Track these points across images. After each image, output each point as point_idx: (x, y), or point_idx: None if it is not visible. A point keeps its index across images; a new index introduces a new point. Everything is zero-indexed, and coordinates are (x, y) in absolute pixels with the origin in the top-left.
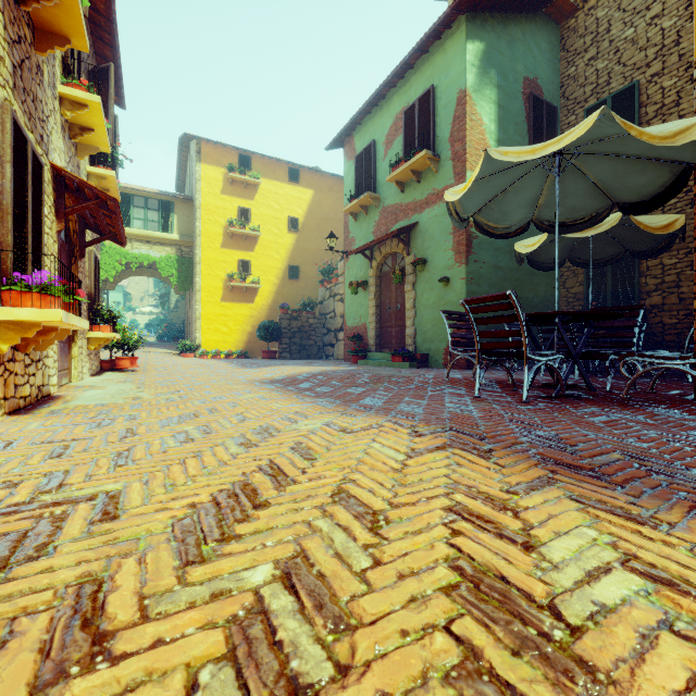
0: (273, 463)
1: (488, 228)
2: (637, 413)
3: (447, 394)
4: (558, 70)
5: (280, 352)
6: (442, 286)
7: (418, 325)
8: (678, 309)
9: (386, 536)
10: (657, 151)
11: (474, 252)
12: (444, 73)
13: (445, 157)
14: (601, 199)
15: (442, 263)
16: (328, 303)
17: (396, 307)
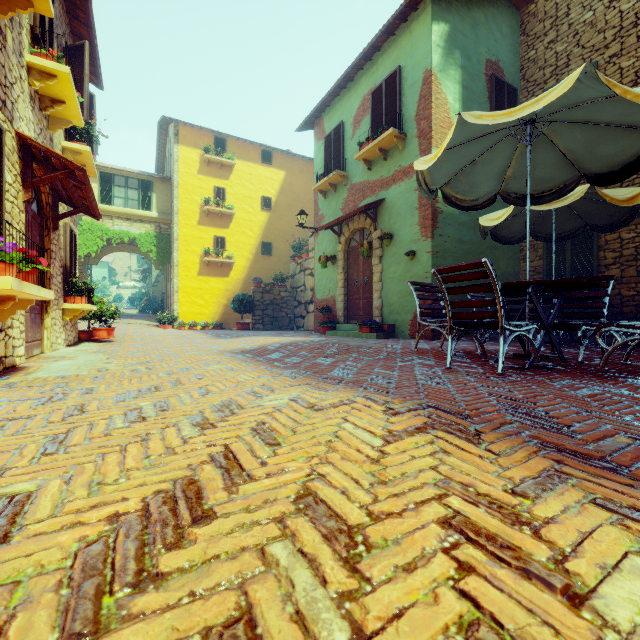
0: (229, 451)
1: (456, 201)
2: (618, 386)
3: (417, 364)
4: (518, 53)
5: (253, 324)
6: (408, 259)
7: (384, 297)
8: (636, 281)
9: (368, 575)
10: (633, 117)
11: (439, 227)
12: (410, 54)
13: (411, 135)
14: (570, 170)
15: (408, 237)
16: (299, 277)
17: (363, 280)
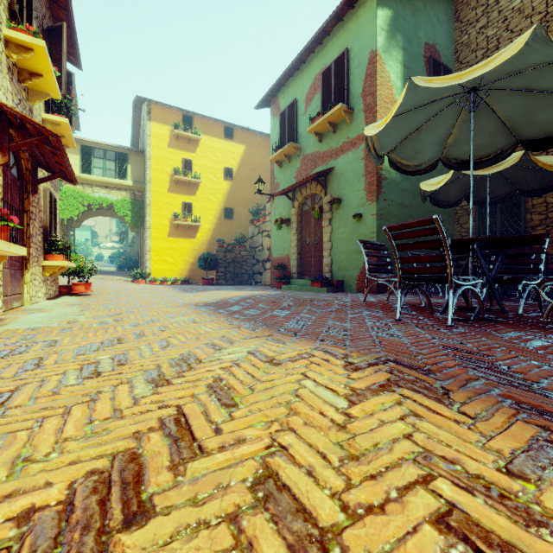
0: (181, 413)
1: (401, 166)
2: None
3: (366, 316)
4: (453, 38)
5: (216, 279)
6: (355, 221)
7: (334, 256)
8: None
9: None
10: None
11: (383, 192)
12: (357, 37)
13: (358, 109)
14: (507, 137)
15: (355, 202)
16: (257, 239)
17: (315, 240)
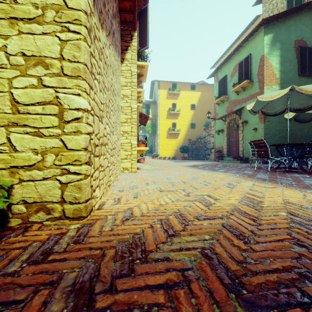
0: (197, 176)
1: (267, 113)
2: (309, 175)
3: (248, 170)
4: None
5: (188, 157)
6: (254, 131)
7: (244, 146)
8: None
9: (217, 181)
10: None
11: (268, 118)
12: (255, 48)
13: (255, 81)
14: None
15: (254, 122)
16: (207, 138)
17: (235, 139)
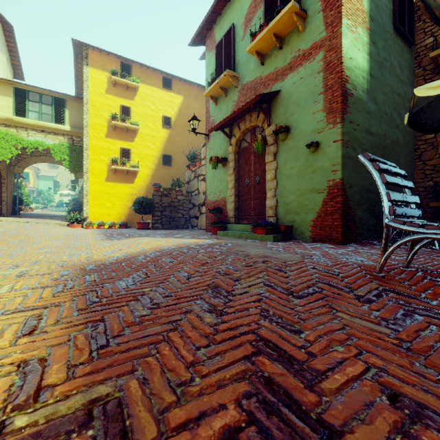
0: None
1: None
2: None
3: None
4: None
5: (152, 223)
6: (309, 152)
7: (279, 196)
8: None
9: None
10: None
11: (349, 111)
12: None
13: (313, 11)
14: None
15: (309, 128)
16: (193, 183)
17: (255, 180)
